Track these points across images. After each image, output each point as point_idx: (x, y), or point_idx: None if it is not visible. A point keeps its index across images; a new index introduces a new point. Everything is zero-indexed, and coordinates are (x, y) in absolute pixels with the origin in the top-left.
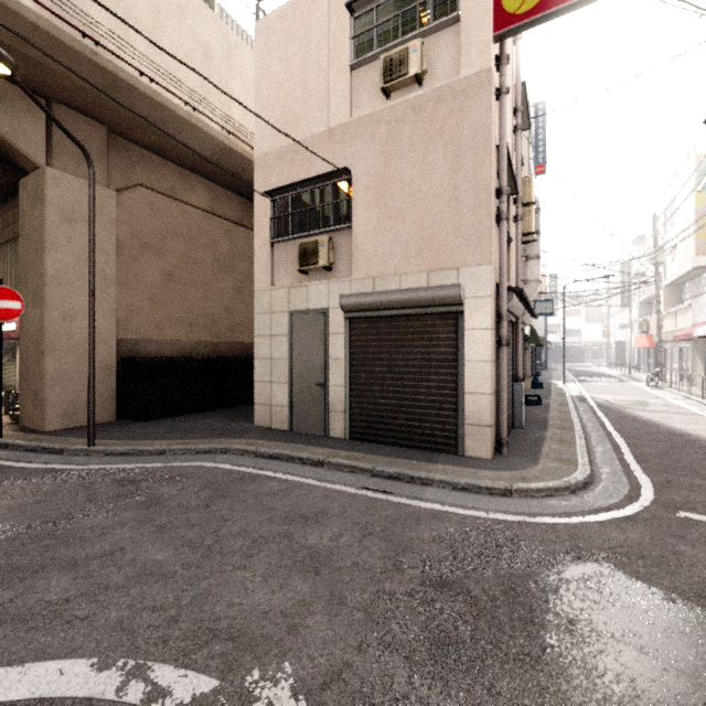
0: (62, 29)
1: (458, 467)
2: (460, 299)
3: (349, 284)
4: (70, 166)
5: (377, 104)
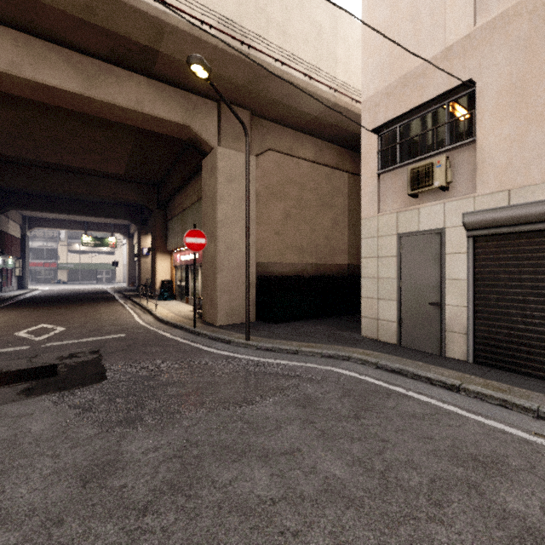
0: (230, 43)
1: None
2: None
3: (472, 200)
4: (229, 143)
5: None
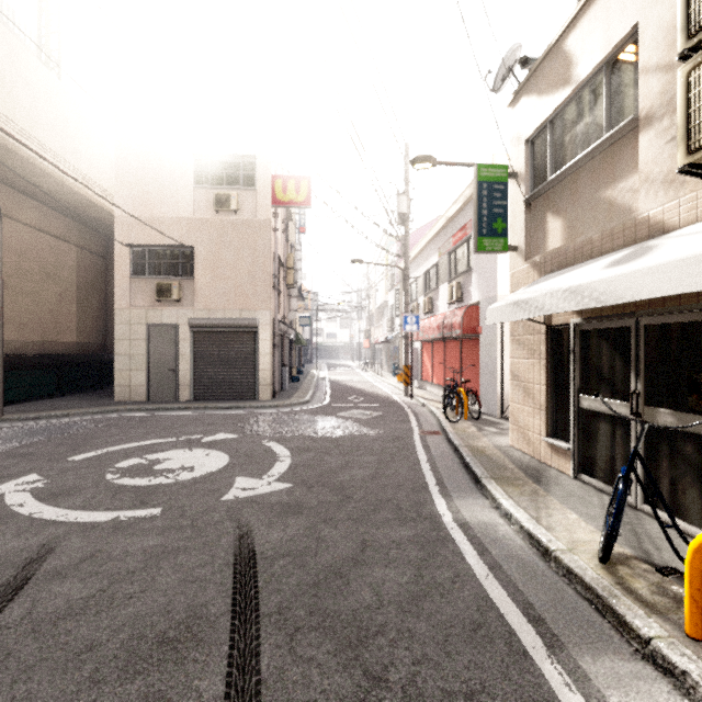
0: None
1: (256, 403)
2: (257, 326)
3: (193, 311)
4: None
5: (211, 214)
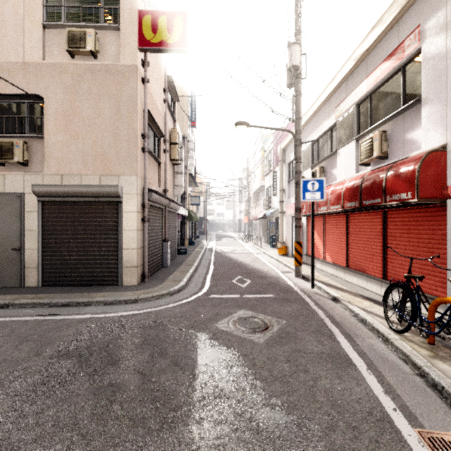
0: None
1: (114, 292)
2: (118, 194)
3: (42, 177)
4: None
5: (65, 58)
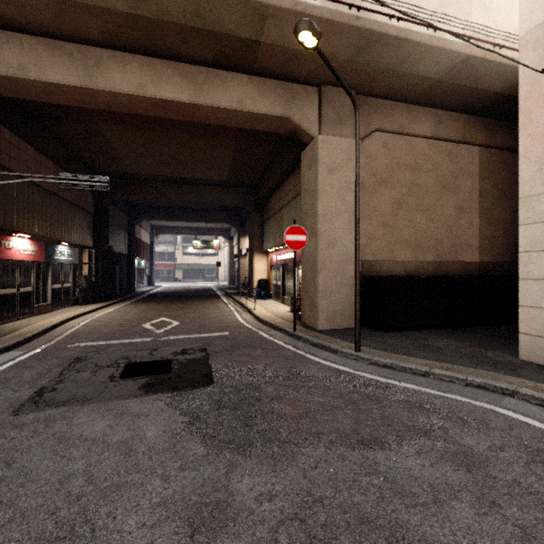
0: (336, 10)
1: None
2: None
3: None
4: (331, 130)
5: None
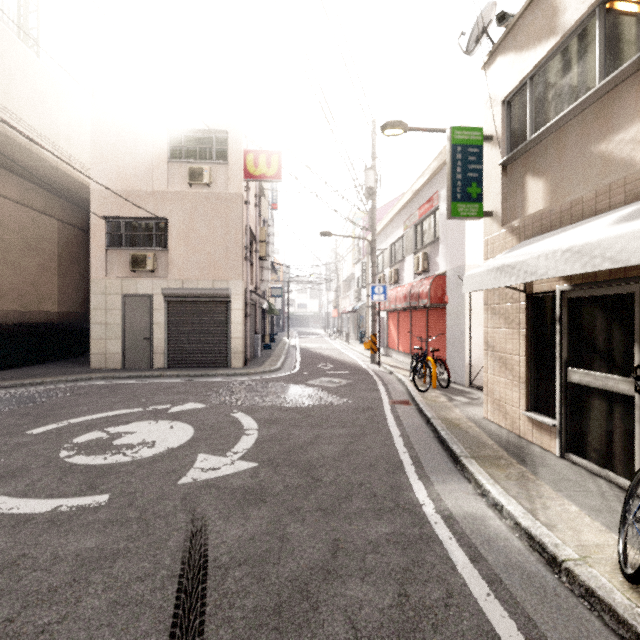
0: None
1: (228, 370)
2: (229, 295)
3: (167, 281)
4: None
5: (184, 187)
